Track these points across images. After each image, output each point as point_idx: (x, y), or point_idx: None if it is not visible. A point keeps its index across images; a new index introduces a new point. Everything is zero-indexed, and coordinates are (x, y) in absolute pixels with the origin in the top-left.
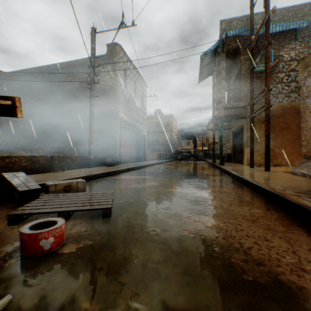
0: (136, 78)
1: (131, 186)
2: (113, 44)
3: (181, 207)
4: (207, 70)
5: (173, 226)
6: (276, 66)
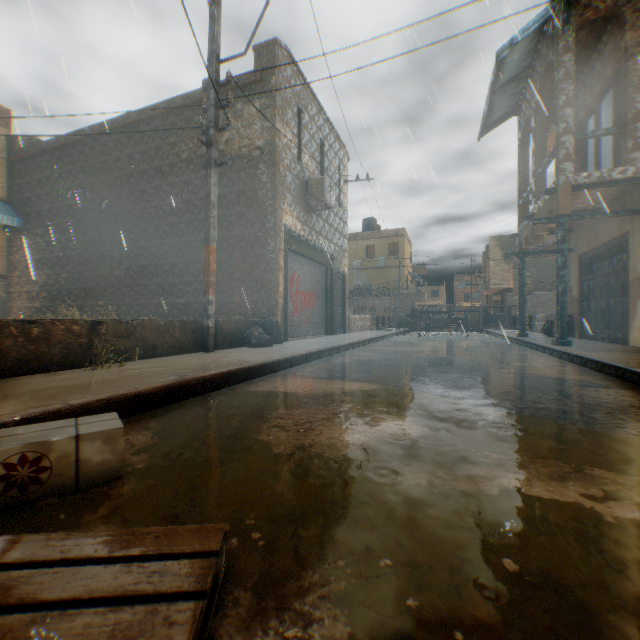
0: (324, 135)
1: (319, 438)
2: (269, 45)
3: None
4: (507, 99)
5: None
6: None
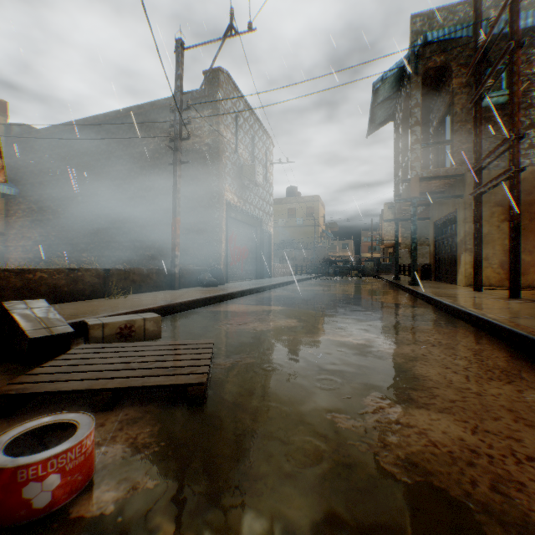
0: (254, 131)
1: (248, 327)
2: (214, 71)
3: (358, 381)
4: (385, 110)
5: (349, 437)
6: (524, 96)
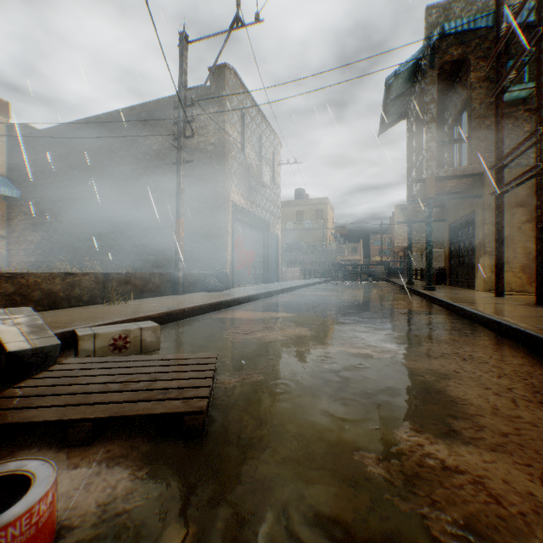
0: (262, 130)
1: (255, 336)
2: (220, 68)
3: (385, 406)
4: (397, 108)
5: (385, 489)
6: None
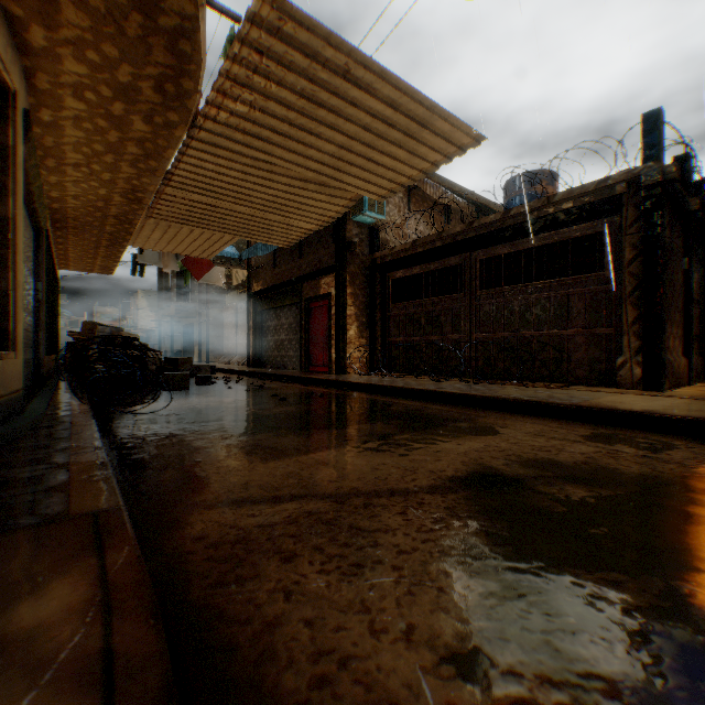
0: None
1: None
2: None
3: None
4: None
5: None
6: None
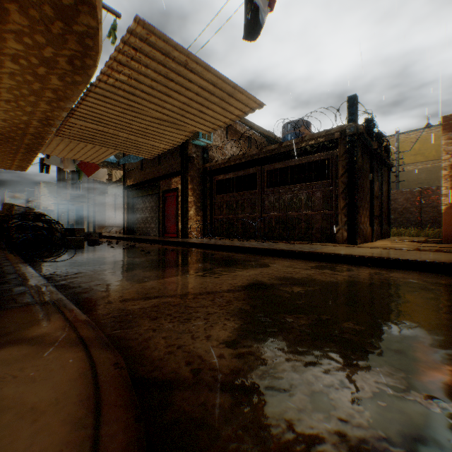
0: None
1: None
2: None
3: None
4: None
5: None
6: None
